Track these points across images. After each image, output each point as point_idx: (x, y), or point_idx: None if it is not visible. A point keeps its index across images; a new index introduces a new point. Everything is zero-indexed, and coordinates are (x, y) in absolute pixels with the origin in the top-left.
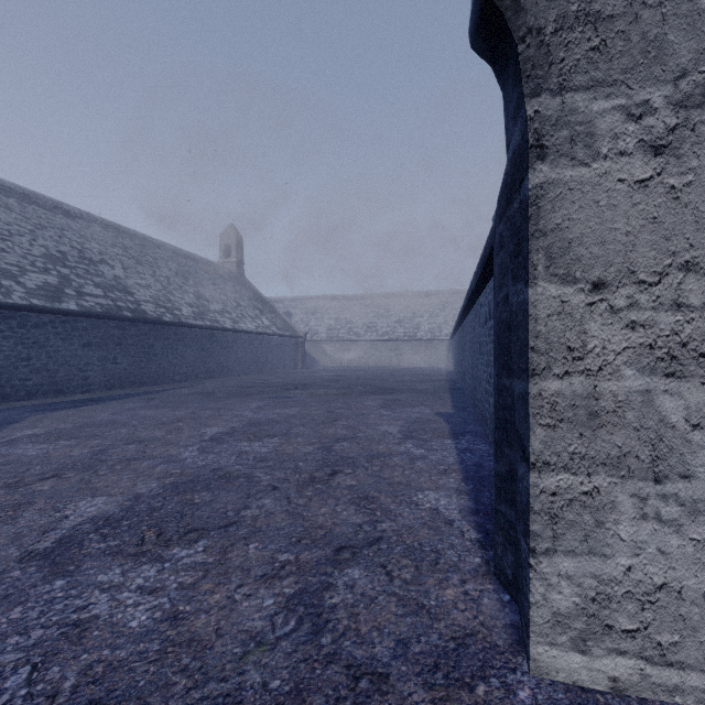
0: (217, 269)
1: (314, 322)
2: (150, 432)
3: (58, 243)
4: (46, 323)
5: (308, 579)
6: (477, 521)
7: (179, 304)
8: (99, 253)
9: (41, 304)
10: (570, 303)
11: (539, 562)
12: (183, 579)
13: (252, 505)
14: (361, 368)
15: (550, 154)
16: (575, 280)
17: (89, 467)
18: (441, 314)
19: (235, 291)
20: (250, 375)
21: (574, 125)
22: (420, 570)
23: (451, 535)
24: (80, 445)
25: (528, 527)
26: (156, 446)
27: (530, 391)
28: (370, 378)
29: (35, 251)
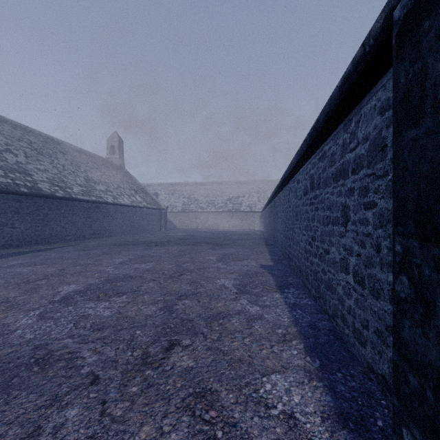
0: (104, 162)
1: (173, 199)
2: (6, 292)
3: None
4: None
5: None
6: None
7: (70, 184)
8: (5, 144)
9: None
10: None
11: None
12: None
13: (48, 424)
14: (205, 230)
15: None
16: None
17: None
18: (255, 195)
19: (117, 177)
20: (126, 235)
21: None
22: None
23: None
24: None
25: None
26: None
27: None
28: (210, 237)
29: None
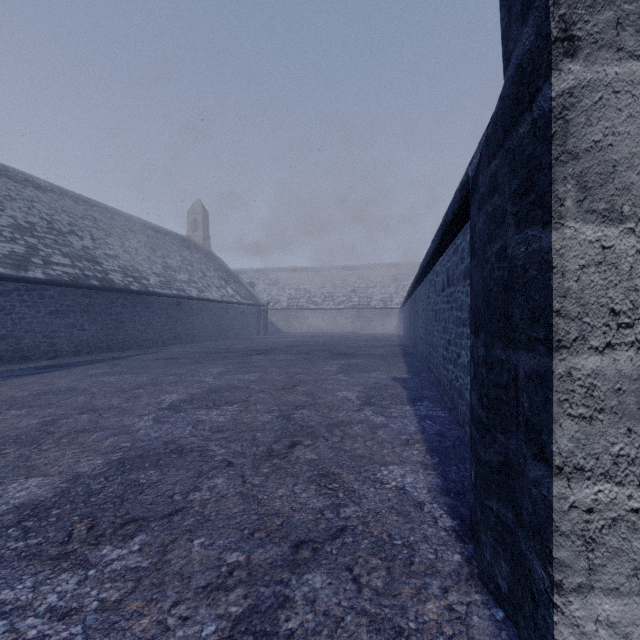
0: (185, 242)
1: (276, 291)
2: (107, 400)
3: (27, 214)
4: (12, 291)
5: (260, 591)
6: (449, 503)
7: (146, 274)
8: (68, 225)
9: (6, 272)
10: (614, 249)
11: (568, 602)
12: (107, 595)
13: (203, 485)
14: (319, 334)
15: (583, 47)
16: (622, 217)
17: (33, 441)
18: (392, 285)
19: (201, 262)
20: (215, 341)
21: (621, 2)
22: (392, 573)
23: (422, 523)
24: (31, 415)
25: (550, 551)
26: (111, 416)
27: (554, 369)
28: (328, 343)
29: (3, 221)
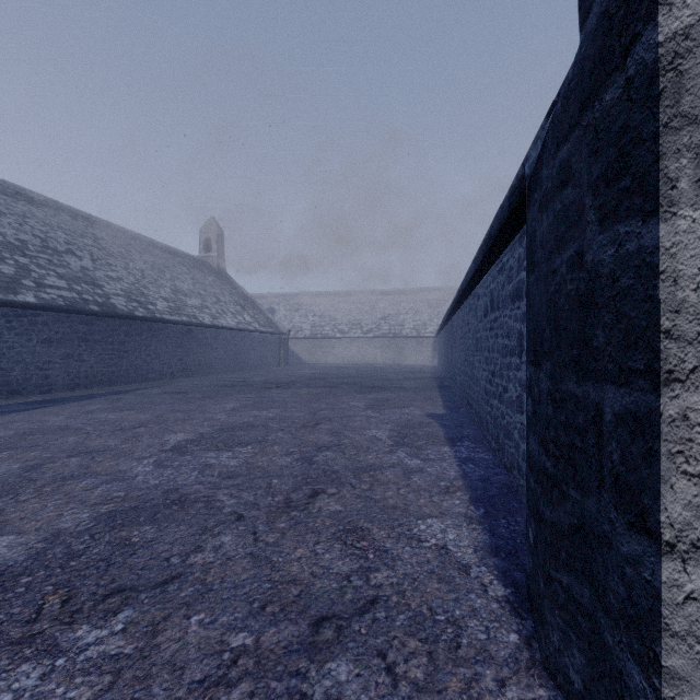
0: (197, 263)
1: (298, 319)
2: (103, 440)
3: (18, 231)
4: None
5: (271, 687)
6: (500, 566)
7: (153, 298)
8: (65, 243)
9: None
10: None
11: None
12: (76, 694)
13: (207, 545)
14: (346, 365)
15: None
16: None
17: (11, 490)
18: (426, 311)
19: (215, 286)
20: (231, 373)
21: None
22: (435, 660)
23: (469, 592)
24: (13, 459)
25: (656, 657)
26: (105, 459)
27: (662, 411)
28: (355, 376)
29: None
